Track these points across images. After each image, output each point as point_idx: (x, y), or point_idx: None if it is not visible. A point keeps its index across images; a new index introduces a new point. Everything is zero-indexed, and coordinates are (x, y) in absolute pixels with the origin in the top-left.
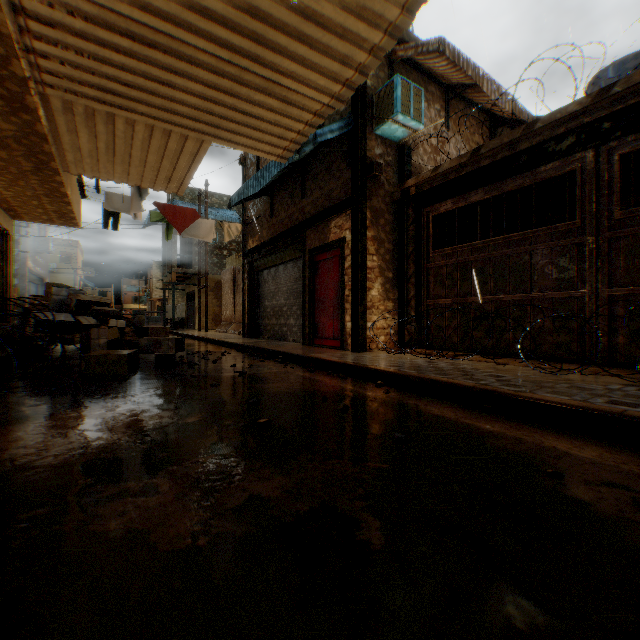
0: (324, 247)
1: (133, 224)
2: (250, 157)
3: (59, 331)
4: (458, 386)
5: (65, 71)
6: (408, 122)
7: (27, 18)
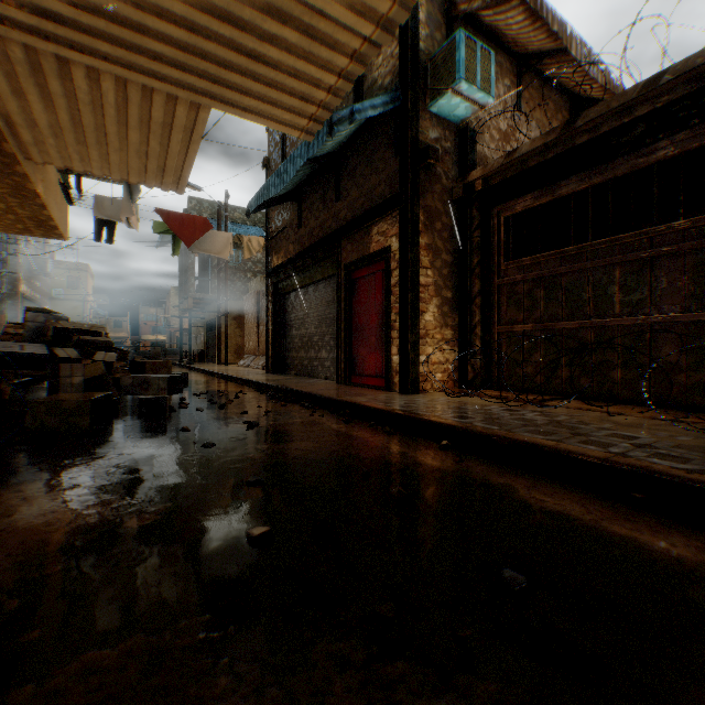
0: (364, 260)
1: (141, 241)
2: (274, 157)
3: (27, 366)
4: (578, 457)
5: None
6: (474, 93)
7: None
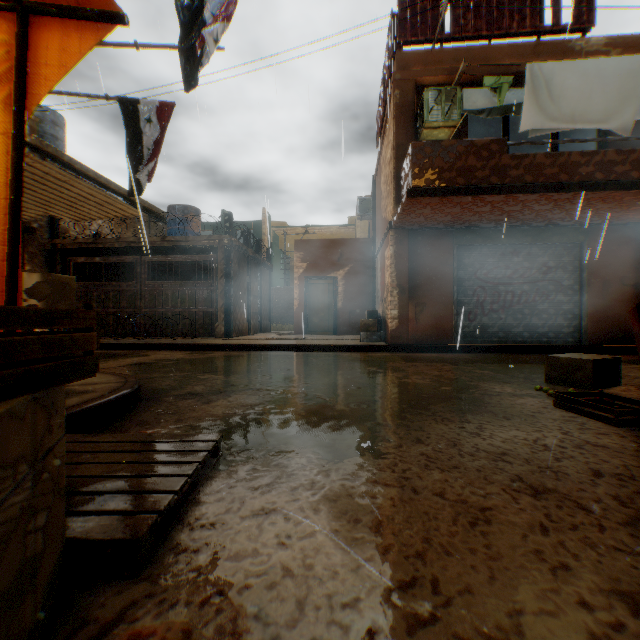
0: None
1: None
2: None
3: None
4: None
5: None
6: None
7: None
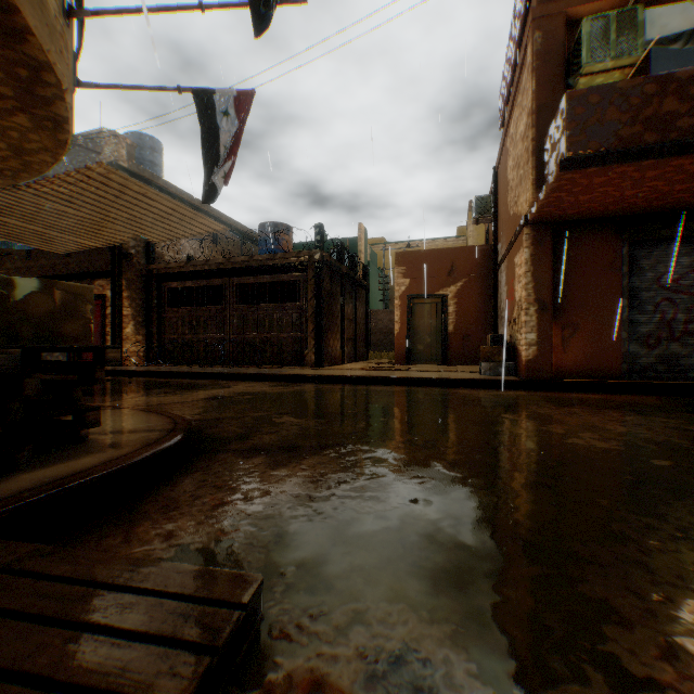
0: None
1: None
2: None
3: None
4: (161, 372)
5: None
6: None
7: None
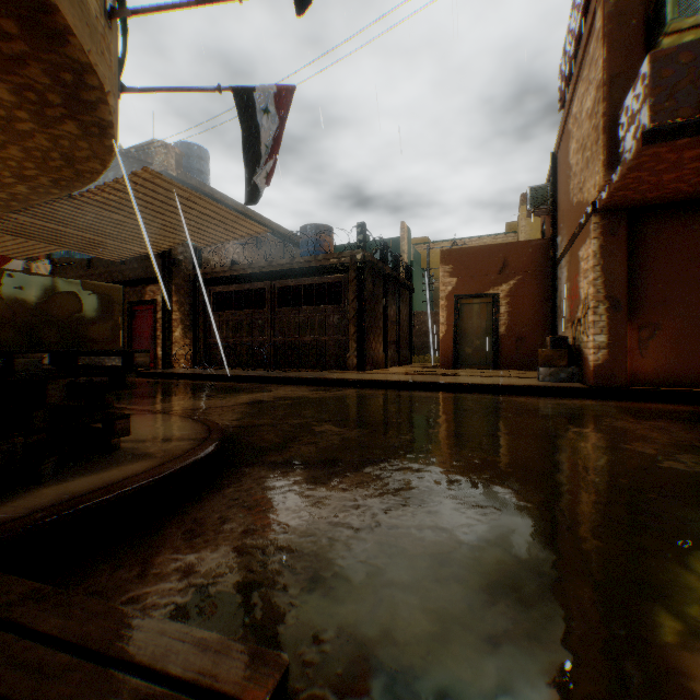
0: (142, 302)
1: None
2: None
3: None
4: (206, 374)
5: (1, 227)
6: None
7: (0, 218)
